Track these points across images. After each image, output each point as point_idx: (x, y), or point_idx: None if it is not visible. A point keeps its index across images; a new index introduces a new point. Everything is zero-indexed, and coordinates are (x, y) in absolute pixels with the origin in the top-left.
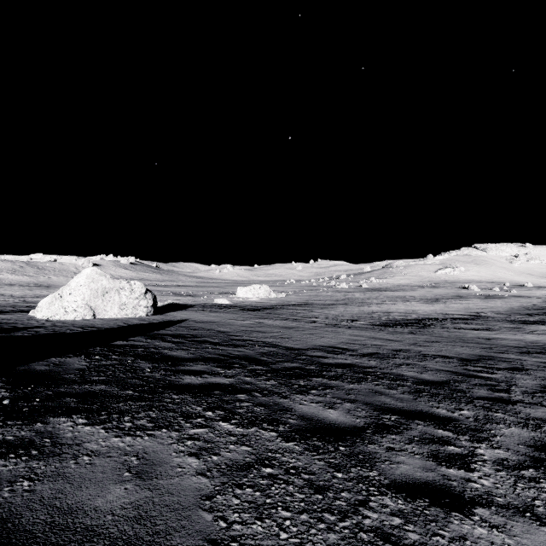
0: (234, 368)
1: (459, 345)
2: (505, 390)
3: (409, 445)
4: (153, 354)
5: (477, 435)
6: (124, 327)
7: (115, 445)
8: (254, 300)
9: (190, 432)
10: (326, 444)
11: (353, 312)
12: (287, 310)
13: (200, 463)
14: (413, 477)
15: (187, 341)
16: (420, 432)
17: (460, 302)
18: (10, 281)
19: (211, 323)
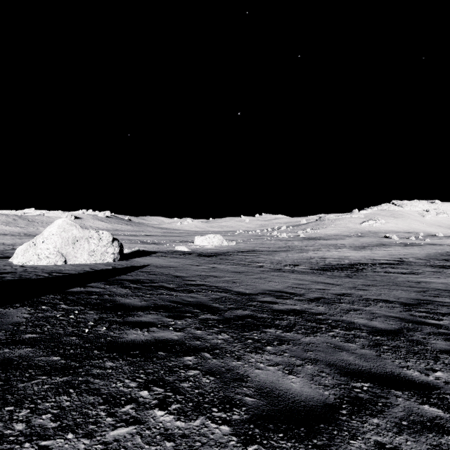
0: (185, 317)
1: (394, 288)
2: None
3: (401, 437)
4: (105, 302)
5: None
6: (89, 272)
7: None
8: (209, 247)
9: (108, 436)
10: (296, 444)
11: (294, 258)
12: (237, 256)
13: None
14: None
15: (143, 287)
16: (404, 411)
17: (384, 249)
18: (4, 232)
19: (169, 268)
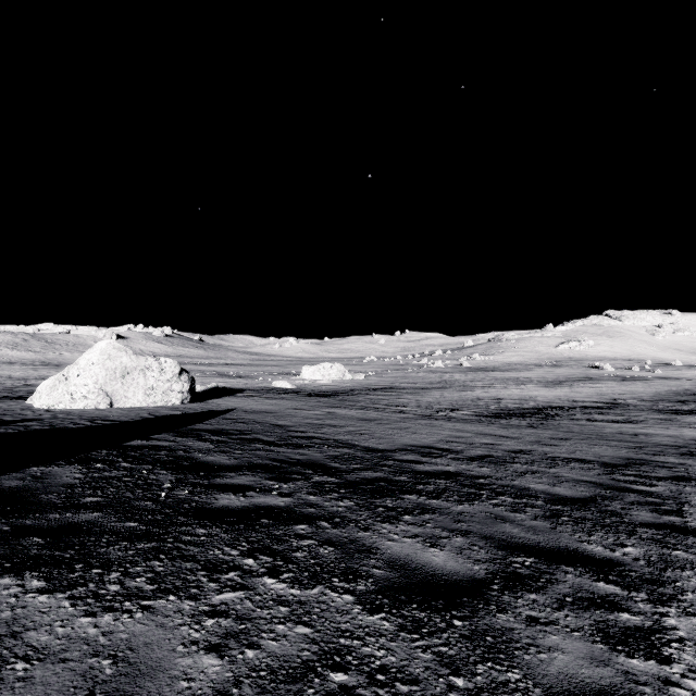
0: (293, 480)
1: (597, 443)
2: (676, 511)
3: (560, 613)
4: (180, 460)
5: (657, 591)
6: (148, 419)
7: (81, 634)
8: (324, 383)
9: (214, 599)
10: (432, 614)
11: (453, 399)
12: (366, 397)
13: (224, 667)
14: (579, 679)
15: (231, 440)
16: (572, 588)
17: (590, 385)
18: (10, 359)
19: (266, 414)
